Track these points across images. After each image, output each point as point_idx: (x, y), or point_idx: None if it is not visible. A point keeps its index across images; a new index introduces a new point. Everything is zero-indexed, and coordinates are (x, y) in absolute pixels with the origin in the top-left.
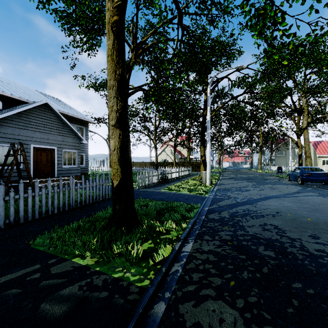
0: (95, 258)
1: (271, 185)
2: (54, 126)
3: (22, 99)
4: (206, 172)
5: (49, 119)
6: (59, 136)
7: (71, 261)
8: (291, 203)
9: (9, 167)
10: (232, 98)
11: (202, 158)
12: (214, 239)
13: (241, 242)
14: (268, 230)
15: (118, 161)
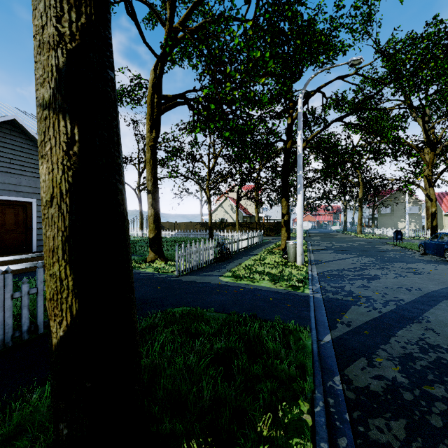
0: None
1: (405, 265)
2: (31, 163)
3: None
4: (295, 242)
5: (21, 149)
6: None
7: None
8: None
9: None
10: (335, 120)
11: (284, 217)
12: None
13: None
14: None
15: (62, 247)
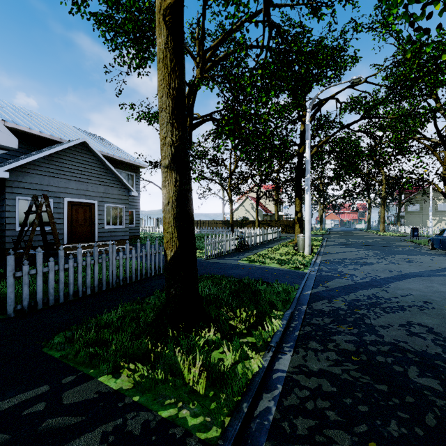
0: (135, 377)
1: (405, 256)
2: (94, 173)
3: (54, 138)
4: (304, 235)
5: (88, 163)
6: (101, 186)
7: (97, 380)
8: (445, 286)
9: (37, 228)
10: (343, 127)
11: (298, 214)
12: (326, 348)
13: (373, 356)
14: (417, 335)
15: (173, 221)
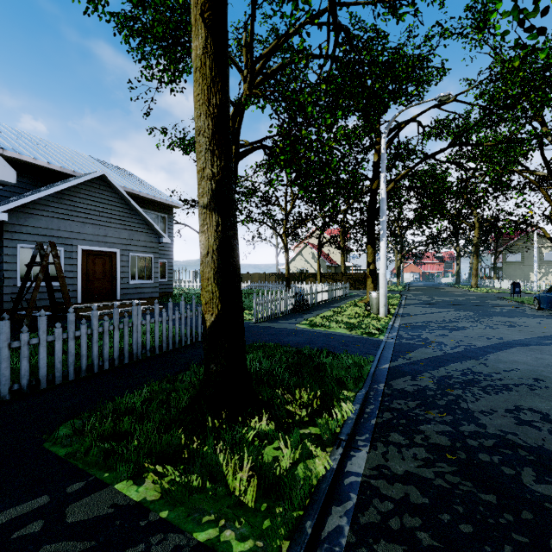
0: (163, 483)
1: (506, 319)
2: (116, 215)
3: (66, 171)
4: (378, 293)
5: (107, 202)
6: (124, 231)
7: (112, 488)
8: None
9: (43, 284)
10: (427, 157)
11: (370, 266)
12: (413, 442)
13: (475, 453)
14: (529, 424)
15: (214, 277)
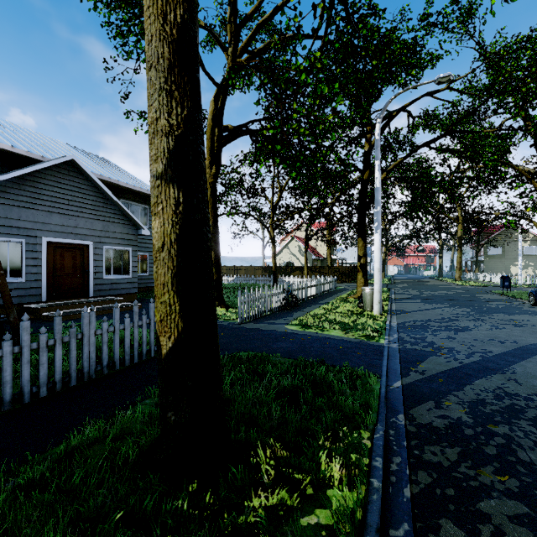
0: None
1: (507, 316)
2: (88, 204)
3: (33, 156)
4: (372, 289)
5: (78, 190)
6: (98, 222)
7: None
8: None
9: None
10: (421, 145)
11: (361, 260)
12: None
13: None
14: None
15: (171, 281)
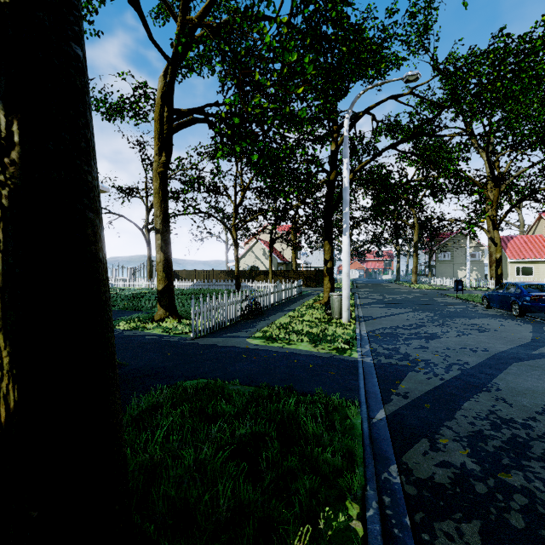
0: None
1: (468, 320)
2: None
3: None
4: (340, 294)
5: None
6: None
7: None
8: None
9: None
10: (388, 147)
11: (327, 264)
12: None
13: None
14: None
15: None
